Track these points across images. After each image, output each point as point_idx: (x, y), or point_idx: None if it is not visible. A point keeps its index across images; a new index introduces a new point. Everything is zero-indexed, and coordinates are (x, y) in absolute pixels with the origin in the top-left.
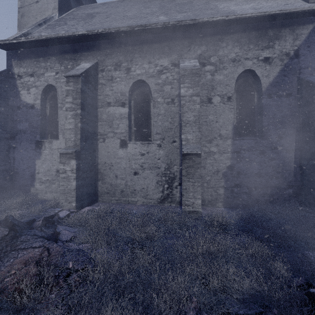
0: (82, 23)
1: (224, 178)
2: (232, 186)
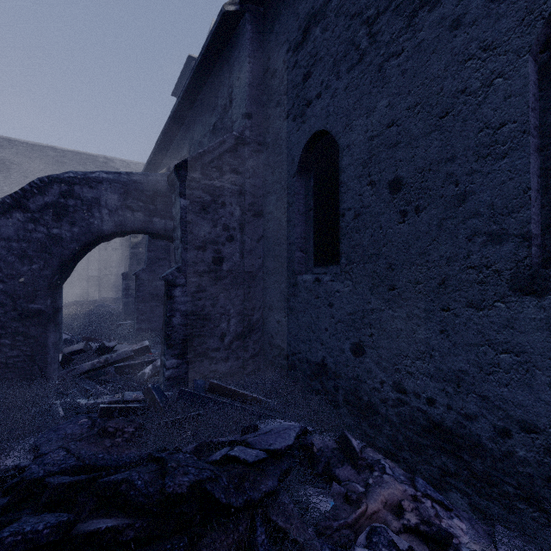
0: (2, 177)
1: (114, 287)
2: (118, 290)
